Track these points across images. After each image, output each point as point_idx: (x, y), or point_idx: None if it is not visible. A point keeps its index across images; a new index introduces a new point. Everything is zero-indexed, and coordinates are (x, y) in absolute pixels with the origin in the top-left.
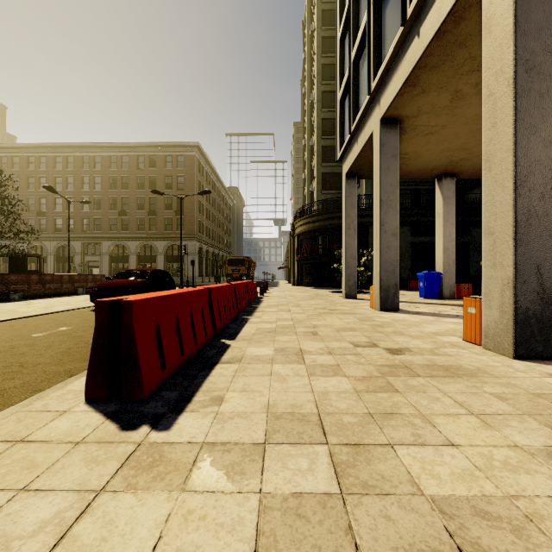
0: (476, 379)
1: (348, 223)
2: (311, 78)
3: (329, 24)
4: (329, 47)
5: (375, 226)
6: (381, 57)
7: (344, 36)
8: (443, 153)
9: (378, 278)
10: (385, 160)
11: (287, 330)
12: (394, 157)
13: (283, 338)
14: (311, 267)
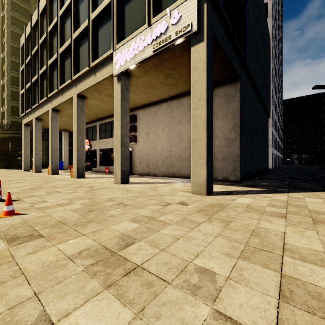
0: (40, 176)
1: (26, 143)
2: (2, 43)
3: (17, 26)
4: (16, 38)
5: (34, 148)
6: (35, 99)
7: (23, 71)
8: (60, 126)
9: (34, 163)
10: (37, 130)
11: (2, 176)
12: (40, 129)
13: (2, 177)
14: (3, 158)
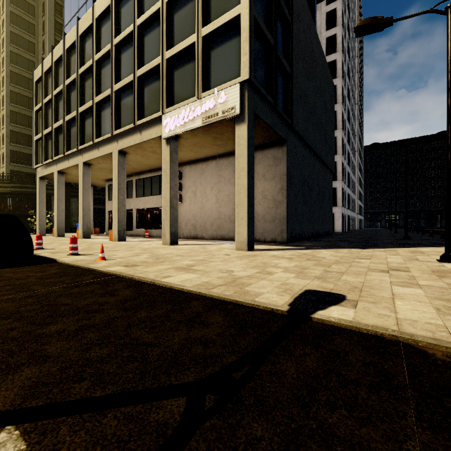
0: None
1: (41, 200)
2: None
3: (18, 44)
4: (17, 61)
5: (55, 207)
6: (58, 149)
7: (38, 111)
8: None
9: (56, 225)
10: (59, 185)
11: None
12: (63, 184)
13: None
14: None
